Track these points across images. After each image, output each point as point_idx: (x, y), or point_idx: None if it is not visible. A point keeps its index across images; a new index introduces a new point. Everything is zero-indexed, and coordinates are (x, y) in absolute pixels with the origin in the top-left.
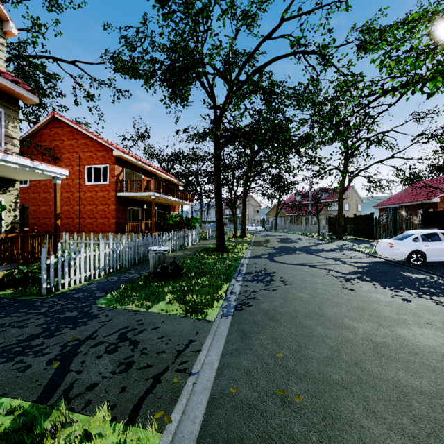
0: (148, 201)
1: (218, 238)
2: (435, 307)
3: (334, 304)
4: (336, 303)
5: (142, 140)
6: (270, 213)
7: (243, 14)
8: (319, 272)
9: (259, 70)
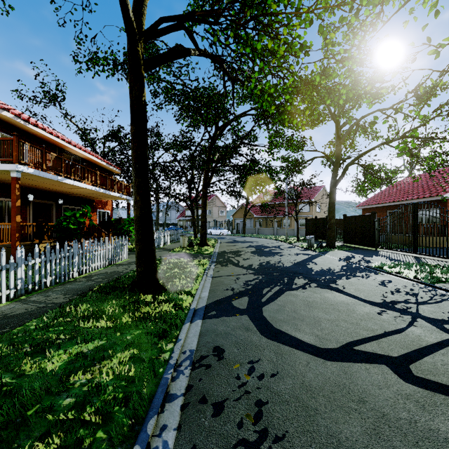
0: (39, 189)
1: (140, 259)
2: None
3: None
4: None
5: (54, 103)
6: (236, 214)
7: None
8: None
9: None
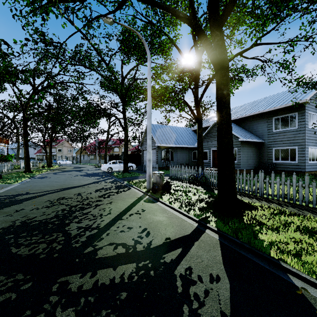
0: None
1: (26, 166)
2: (87, 178)
3: (60, 179)
4: (60, 179)
5: None
6: (78, 152)
7: (40, 61)
8: (69, 175)
9: (51, 85)
